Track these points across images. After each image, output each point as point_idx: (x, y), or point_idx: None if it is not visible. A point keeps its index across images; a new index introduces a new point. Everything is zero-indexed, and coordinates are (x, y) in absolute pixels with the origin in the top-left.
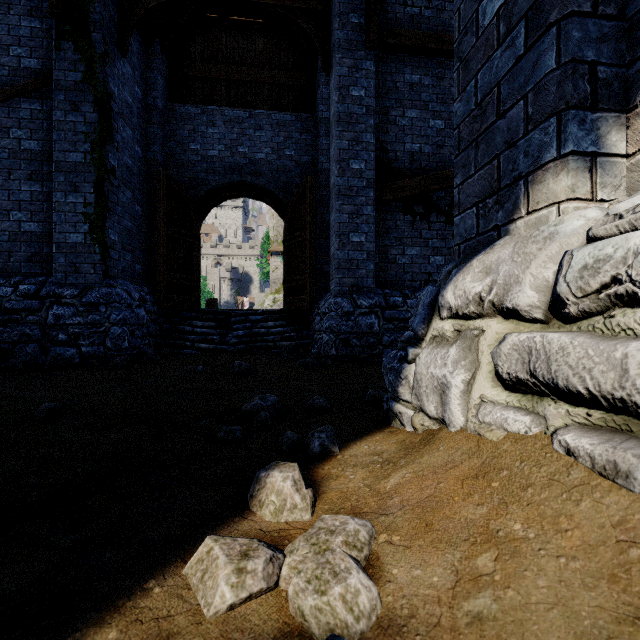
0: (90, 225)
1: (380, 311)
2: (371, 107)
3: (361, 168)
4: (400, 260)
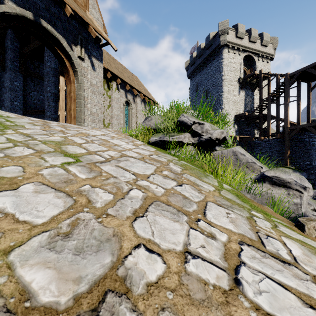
0: None
1: None
2: (21, 89)
3: (18, 104)
4: None
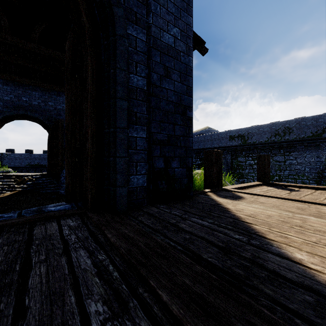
0: None
1: None
2: None
3: None
4: None
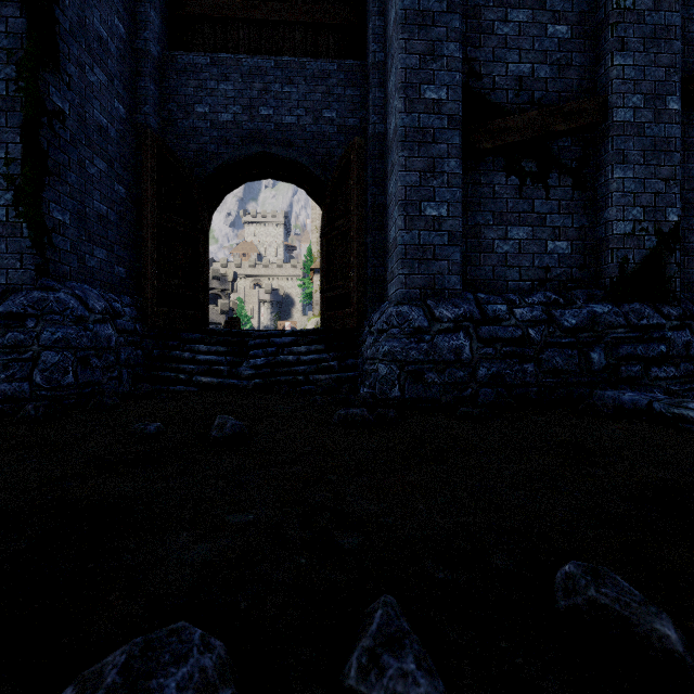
0: (14, 193)
1: (472, 327)
2: None
3: (440, 98)
4: (500, 247)
